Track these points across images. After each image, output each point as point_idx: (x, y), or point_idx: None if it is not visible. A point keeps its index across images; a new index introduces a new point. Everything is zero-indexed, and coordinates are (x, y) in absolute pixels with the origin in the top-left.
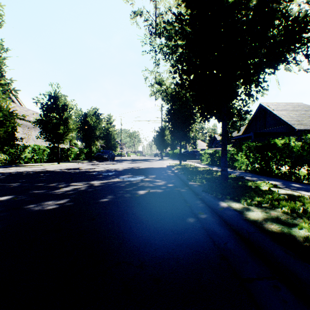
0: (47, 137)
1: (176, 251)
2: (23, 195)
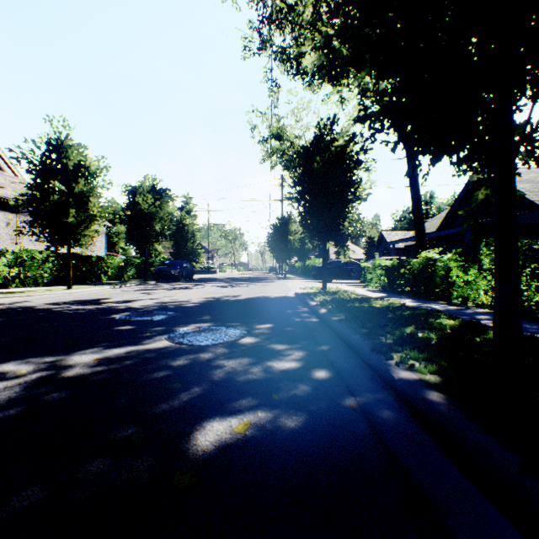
0: (40, 233)
1: None
2: None
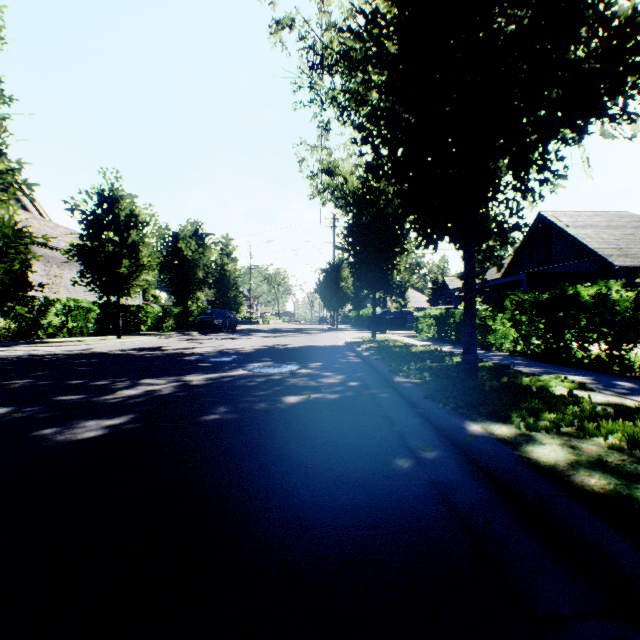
0: (94, 283)
1: (372, 542)
2: (35, 406)
